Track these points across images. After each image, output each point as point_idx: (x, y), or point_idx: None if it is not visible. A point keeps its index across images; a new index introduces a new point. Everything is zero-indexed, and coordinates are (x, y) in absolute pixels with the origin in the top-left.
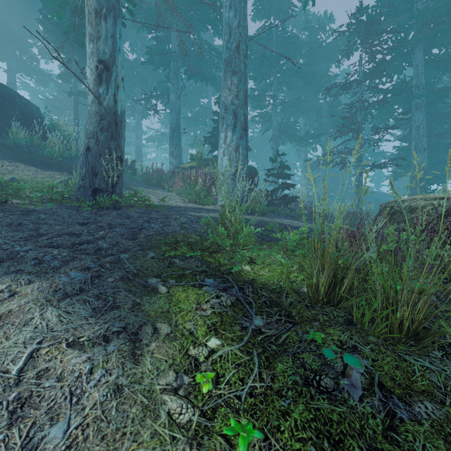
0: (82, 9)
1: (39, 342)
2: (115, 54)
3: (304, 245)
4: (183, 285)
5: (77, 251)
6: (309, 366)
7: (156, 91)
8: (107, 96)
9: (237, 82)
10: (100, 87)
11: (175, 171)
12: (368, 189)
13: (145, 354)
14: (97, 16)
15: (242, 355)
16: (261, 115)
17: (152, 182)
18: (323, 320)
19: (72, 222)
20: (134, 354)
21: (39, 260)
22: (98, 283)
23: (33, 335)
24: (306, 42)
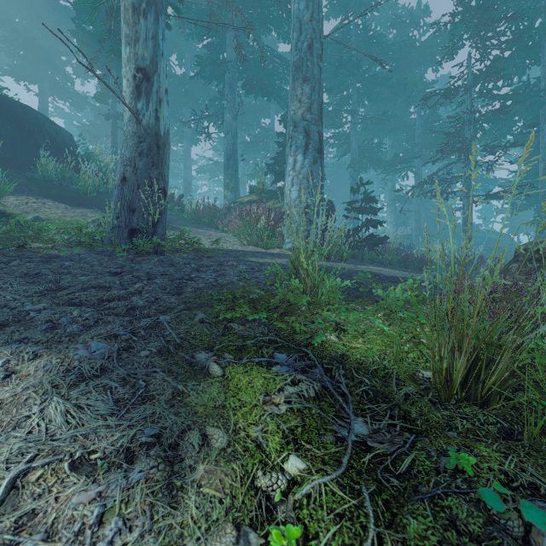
0: (119, 10)
1: (30, 459)
2: (156, 60)
3: (413, 305)
4: (244, 362)
5: (104, 310)
6: (464, 525)
7: (207, 110)
8: (147, 112)
9: (309, 91)
10: (138, 101)
11: (231, 207)
12: (474, 227)
13: (188, 486)
14: (135, 13)
15: (344, 496)
16: (337, 136)
17: (203, 220)
18: (464, 428)
19: (102, 271)
20: (171, 486)
21: (53, 323)
22: (126, 359)
23: (23, 447)
24: (395, 42)
